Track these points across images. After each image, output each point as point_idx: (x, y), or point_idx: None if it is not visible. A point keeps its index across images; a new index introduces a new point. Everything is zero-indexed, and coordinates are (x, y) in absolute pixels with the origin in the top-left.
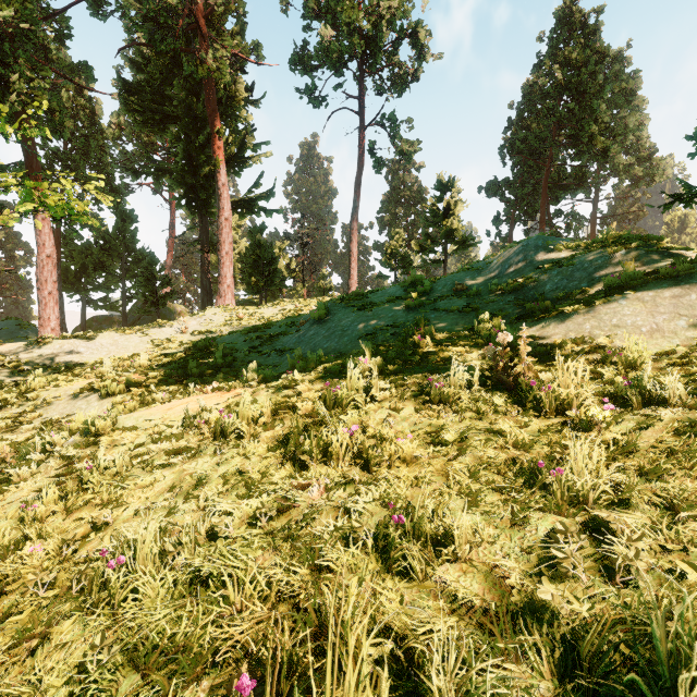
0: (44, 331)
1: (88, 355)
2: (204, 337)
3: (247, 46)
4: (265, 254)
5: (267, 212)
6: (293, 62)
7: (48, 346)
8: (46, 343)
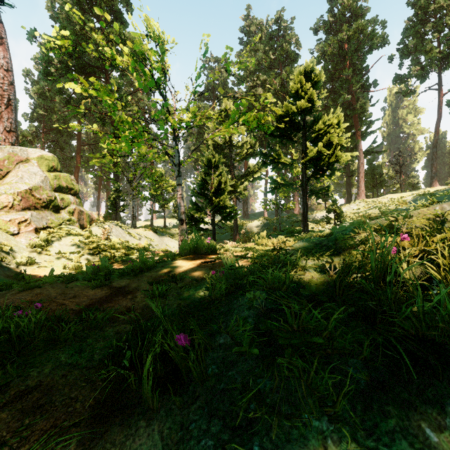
0: (295, 212)
1: (323, 217)
2: (358, 211)
3: (370, 84)
4: (377, 172)
5: (378, 153)
6: (394, 80)
7: (311, 215)
8: (310, 214)
